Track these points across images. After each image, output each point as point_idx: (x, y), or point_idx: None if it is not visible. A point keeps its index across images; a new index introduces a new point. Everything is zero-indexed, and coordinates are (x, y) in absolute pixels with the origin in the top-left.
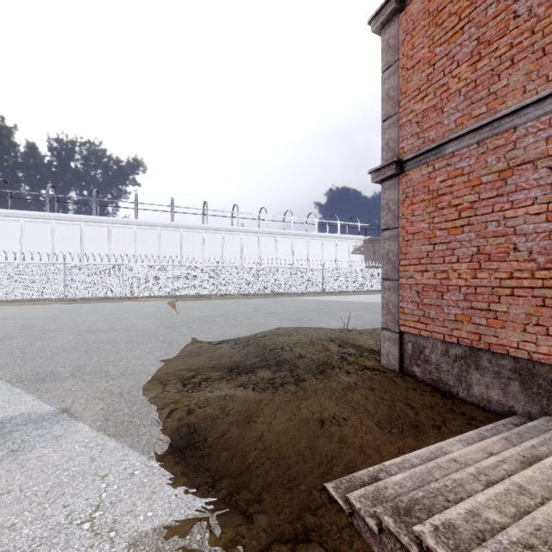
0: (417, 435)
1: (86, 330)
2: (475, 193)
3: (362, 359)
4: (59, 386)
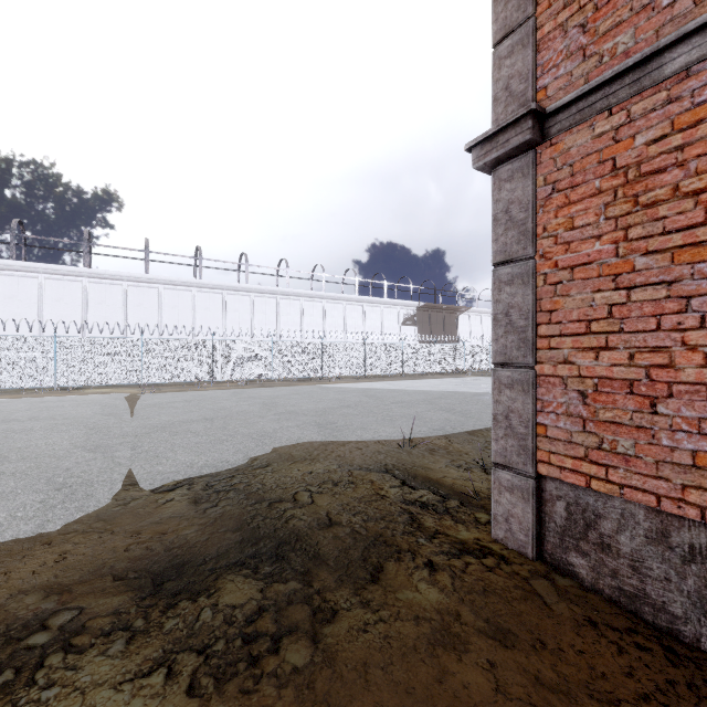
0: None
1: None
2: None
3: (452, 522)
4: None
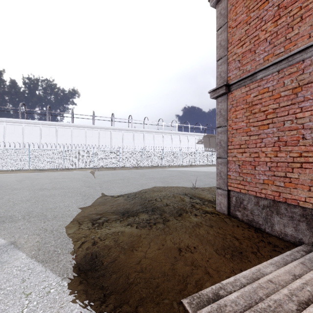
0: (242, 259)
1: (38, 189)
2: (276, 103)
3: (204, 206)
4: (12, 226)
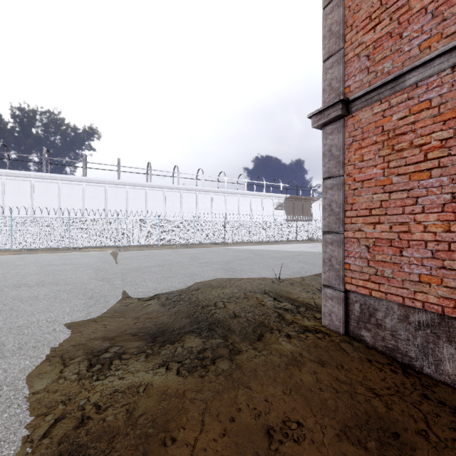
0: (404, 455)
1: (12, 285)
2: (449, 128)
3: (301, 317)
4: None
